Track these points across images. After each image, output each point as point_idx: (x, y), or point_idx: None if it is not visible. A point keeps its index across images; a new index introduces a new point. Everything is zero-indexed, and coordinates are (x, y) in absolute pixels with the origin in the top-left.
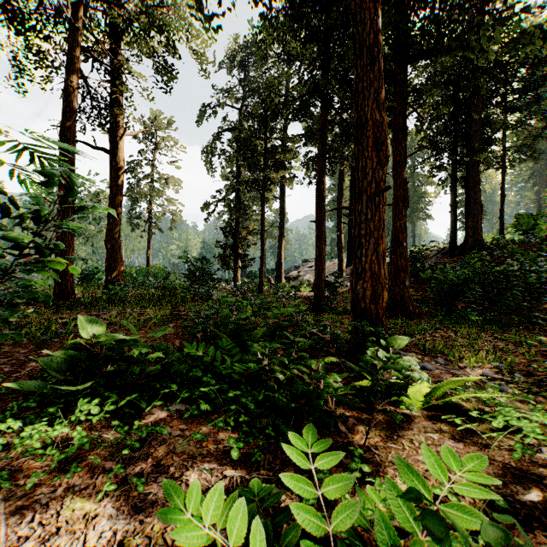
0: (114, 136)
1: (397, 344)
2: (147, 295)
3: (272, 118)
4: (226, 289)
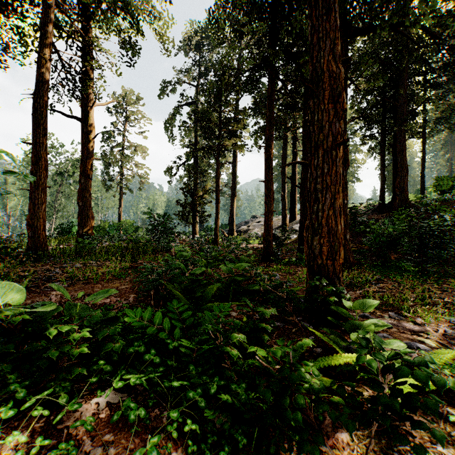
0: (86, 106)
1: (365, 307)
2: (112, 247)
3: (225, 89)
4: (185, 241)
